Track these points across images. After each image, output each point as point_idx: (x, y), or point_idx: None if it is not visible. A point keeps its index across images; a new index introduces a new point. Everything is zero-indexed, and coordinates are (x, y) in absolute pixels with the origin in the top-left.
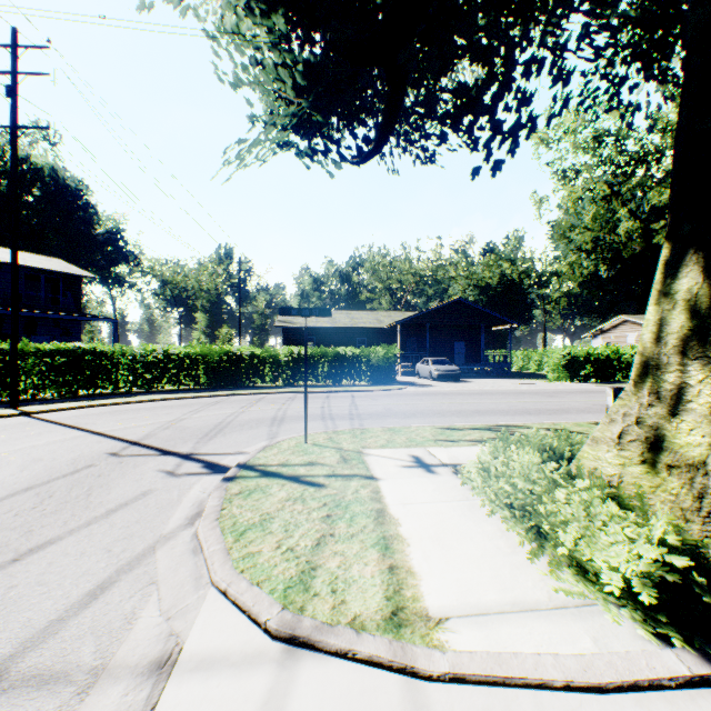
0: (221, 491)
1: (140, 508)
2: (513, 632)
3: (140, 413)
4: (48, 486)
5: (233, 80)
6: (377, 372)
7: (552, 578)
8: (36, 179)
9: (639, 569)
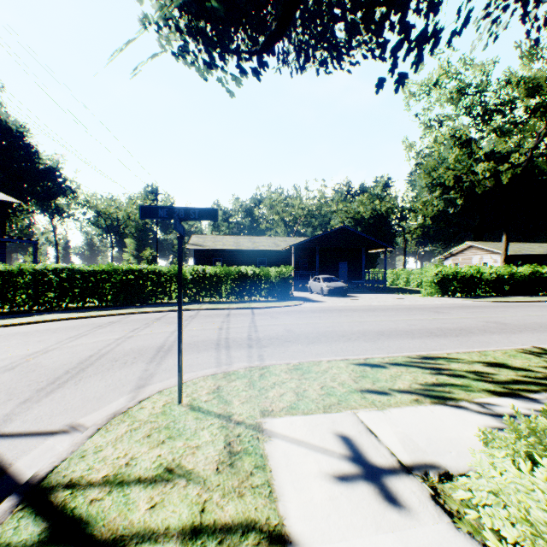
0: None
1: None
2: None
3: (7, 341)
4: None
5: None
6: (275, 289)
7: None
8: None
9: None
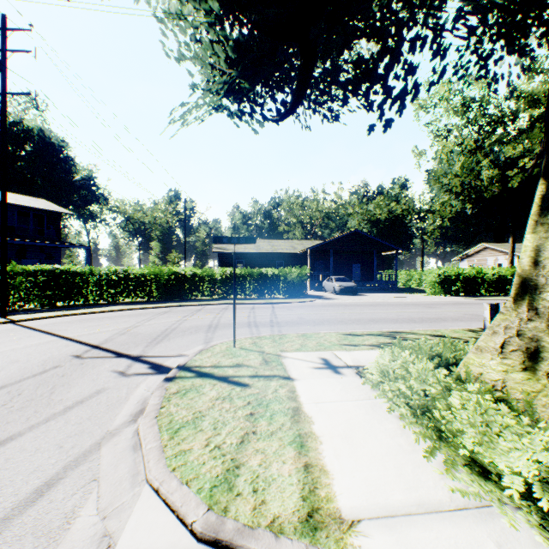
0: (162, 390)
1: (93, 405)
2: (421, 537)
3: (103, 321)
4: (19, 384)
5: (177, 55)
6: (292, 288)
7: (451, 477)
8: (27, 138)
9: (536, 476)
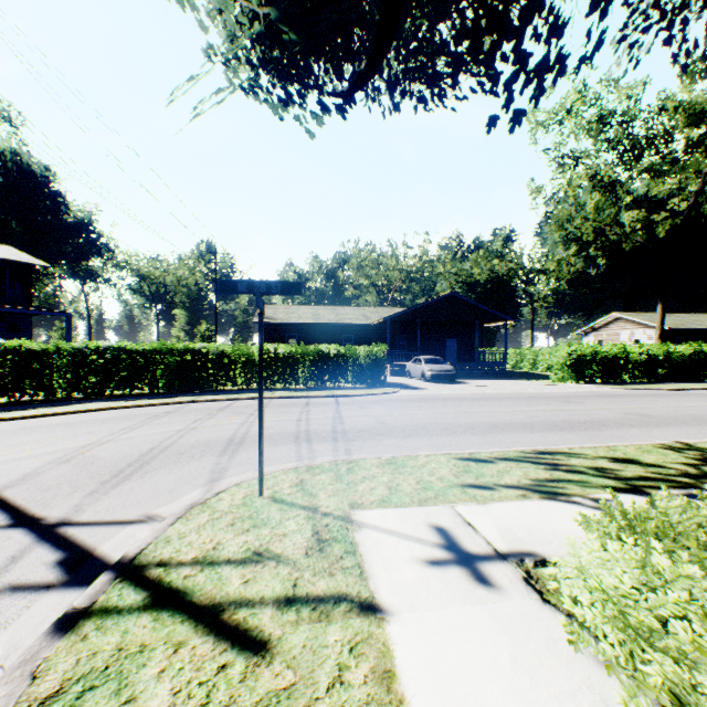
0: (15, 686)
1: None
2: None
3: (53, 432)
4: None
5: None
6: (365, 373)
7: None
8: None
9: None
